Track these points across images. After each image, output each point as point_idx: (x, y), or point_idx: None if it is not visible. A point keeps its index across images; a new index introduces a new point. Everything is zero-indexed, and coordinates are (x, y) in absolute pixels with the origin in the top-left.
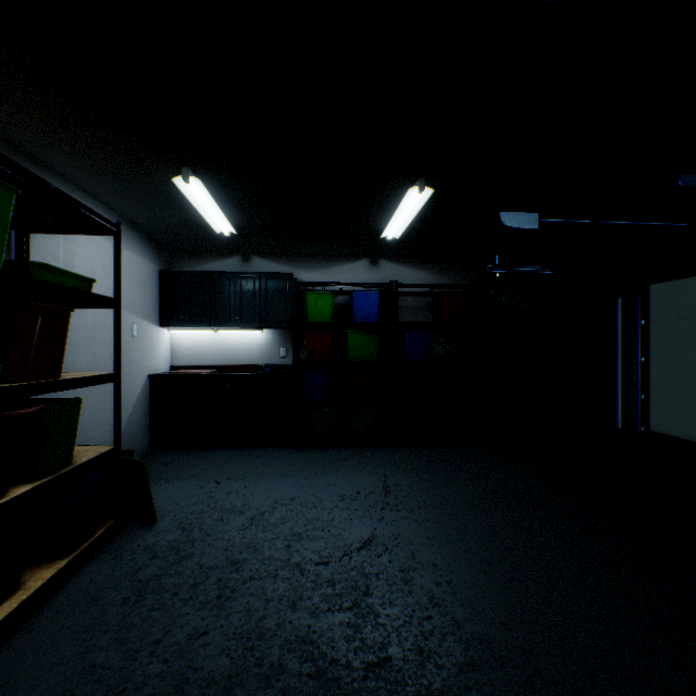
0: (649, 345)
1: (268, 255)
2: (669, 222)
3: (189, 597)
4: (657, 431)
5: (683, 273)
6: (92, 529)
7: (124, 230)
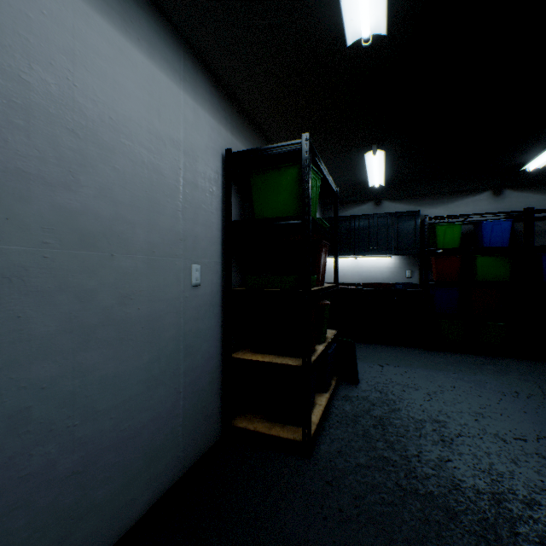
0: None
1: (395, 198)
2: None
3: (419, 435)
4: None
5: None
6: (330, 379)
7: None
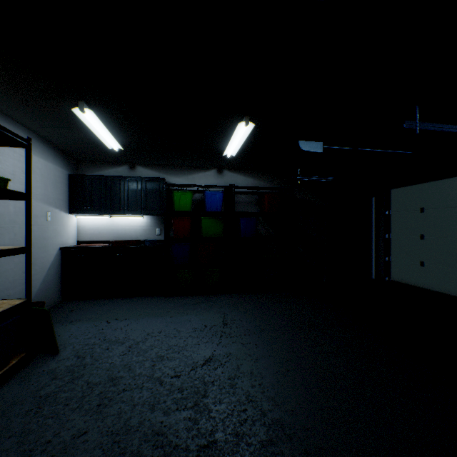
0: (391, 226)
1: (147, 165)
2: (401, 150)
3: (77, 407)
4: (395, 280)
5: (410, 182)
6: (7, 360)
7: (40, 144)
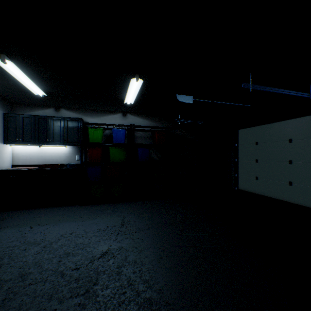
0: (238, 154)
1: (69, 108)
2: (243, 104)
3: None
4: (241, 189)
5: (249, 125)
6: None
7: None
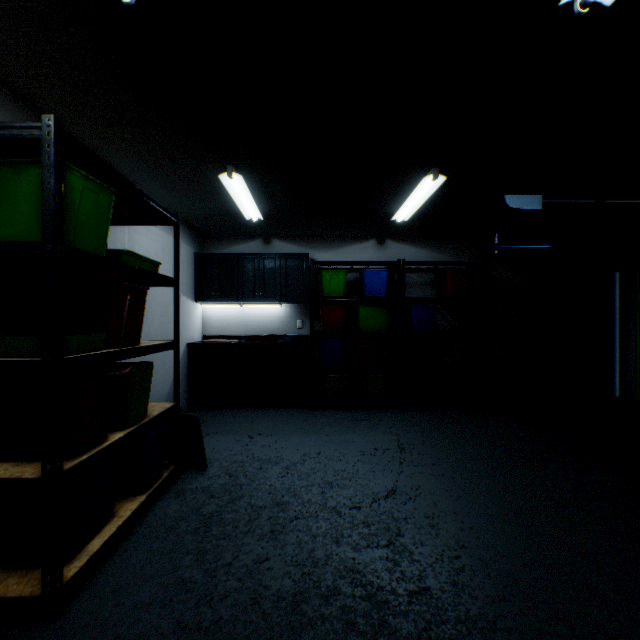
0: None
1: (286, 237)
2: None
3: (248, 530)
4: None
5: None
6: (160, 471)
7: None
